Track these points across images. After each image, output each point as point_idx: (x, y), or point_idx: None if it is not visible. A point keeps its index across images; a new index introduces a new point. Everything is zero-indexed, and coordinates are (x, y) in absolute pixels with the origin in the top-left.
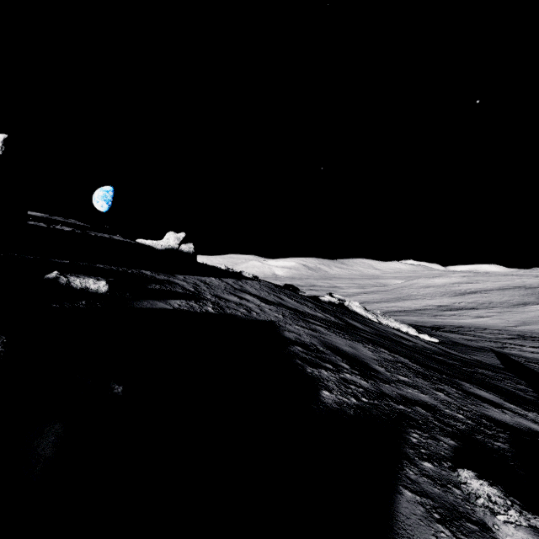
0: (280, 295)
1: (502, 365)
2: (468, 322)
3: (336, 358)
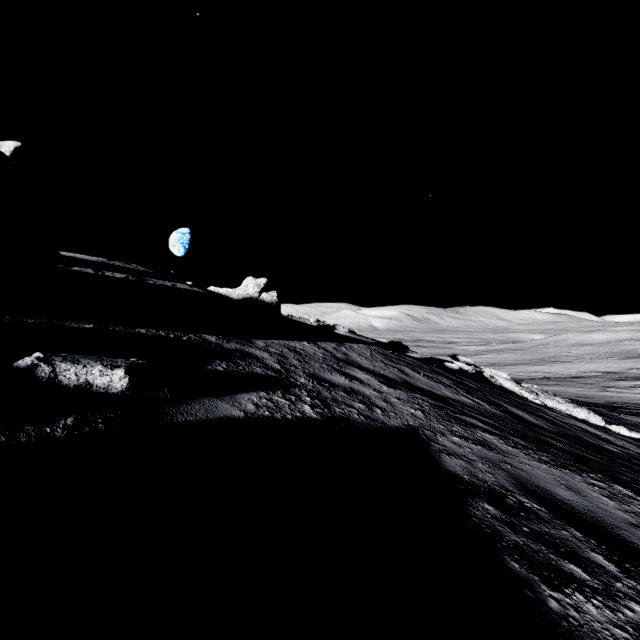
0: (401, 366)
1: None
2: None
3: (571, 534)
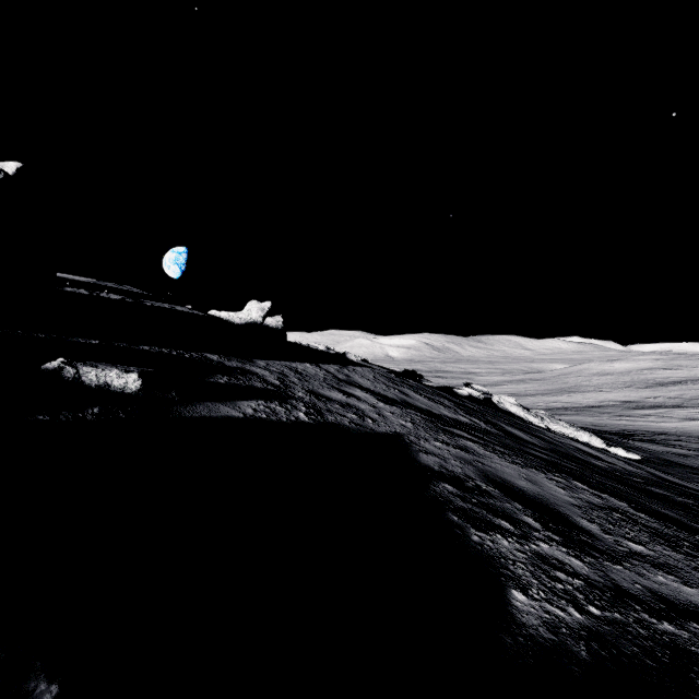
0: (404, 388)
1: None
2: (673, 427)
3: (513, 506)
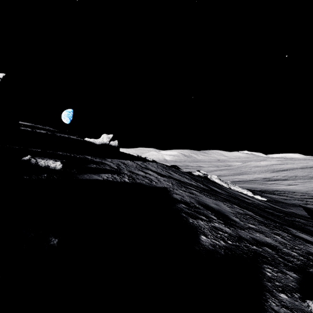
0: (169, 171)
1: (309, 215)
2: (283, 188)
3: (207, 212)
